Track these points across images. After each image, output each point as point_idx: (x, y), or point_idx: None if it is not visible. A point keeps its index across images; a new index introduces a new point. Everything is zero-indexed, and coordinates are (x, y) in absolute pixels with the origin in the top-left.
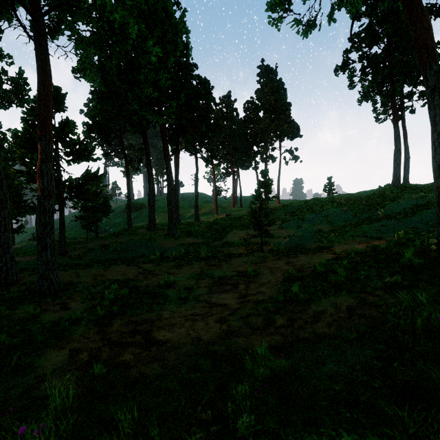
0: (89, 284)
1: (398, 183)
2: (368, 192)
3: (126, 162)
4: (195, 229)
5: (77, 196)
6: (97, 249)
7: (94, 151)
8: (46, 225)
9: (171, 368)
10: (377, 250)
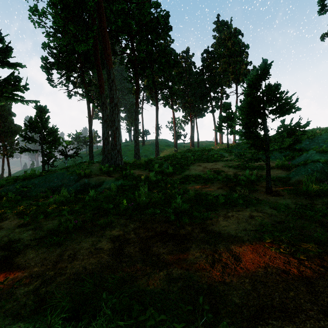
0: None
1: None
2: None
3: (85, 97)
4: (149, 161)
5: None
6: None
7: (10, 52)
8: None
9: None
10: None
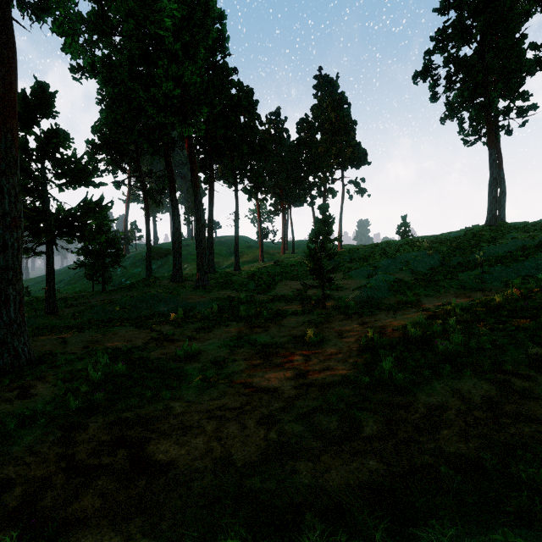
0: (75, 356)
1: (494, 221)
2: (458, 232)
3: (145, 193)
4: (234, 280)
5: (70, 232)
6: (99, 305)
7: (96, 173)
8: (7, 269)
9: (164, 539)
10: (491, 305)
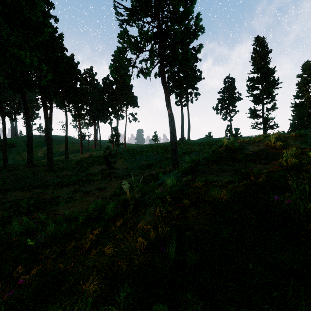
0: None
1: (183, 139)
2: (169, 143)
3: (3, 113)
4: (67, 166)
5: None
6: None
7: None
8: None
9: None
10: (158, 174)
